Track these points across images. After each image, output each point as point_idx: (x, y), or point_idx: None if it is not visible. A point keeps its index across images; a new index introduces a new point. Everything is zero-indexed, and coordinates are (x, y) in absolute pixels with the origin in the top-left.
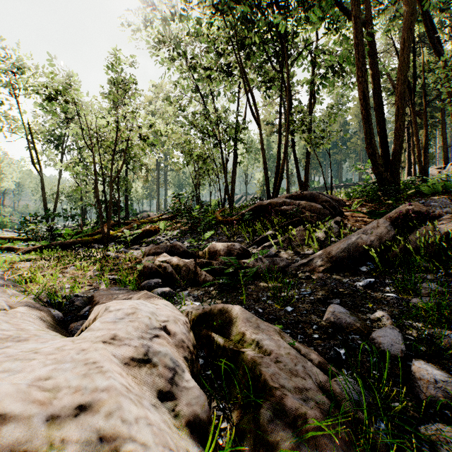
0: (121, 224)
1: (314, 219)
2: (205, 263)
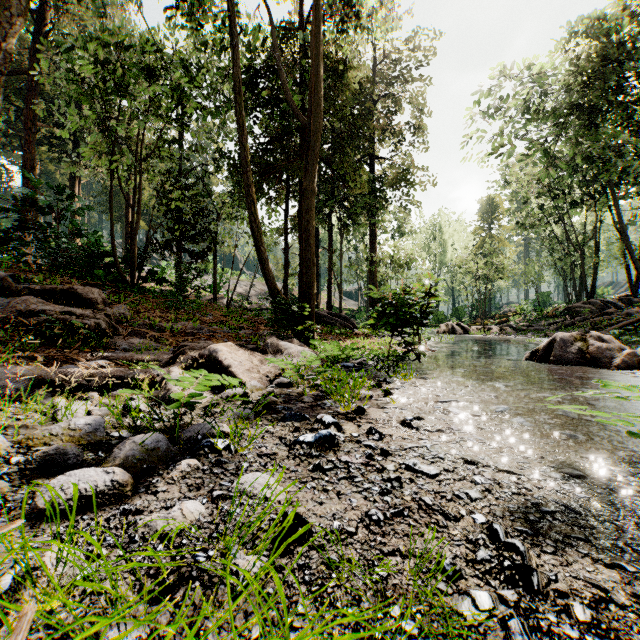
0: (487, 318)
1: (589, 315)
2: (514, 328)
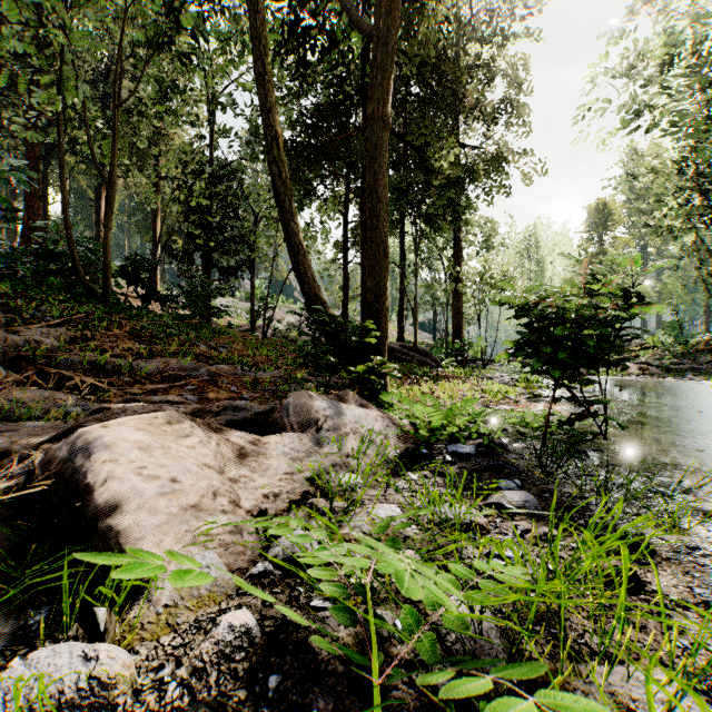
0: None
1: None
2: (656, 367)
